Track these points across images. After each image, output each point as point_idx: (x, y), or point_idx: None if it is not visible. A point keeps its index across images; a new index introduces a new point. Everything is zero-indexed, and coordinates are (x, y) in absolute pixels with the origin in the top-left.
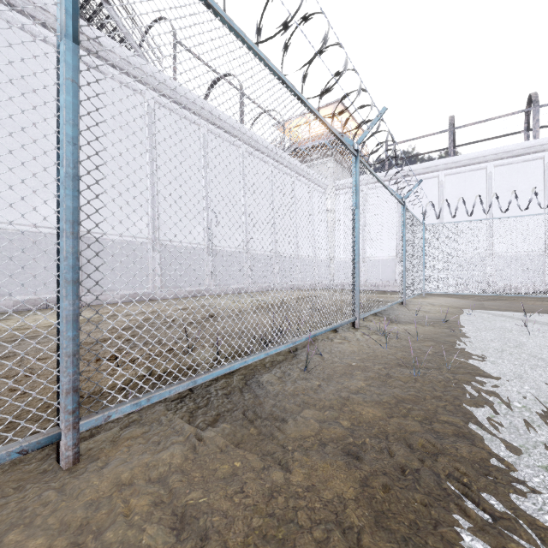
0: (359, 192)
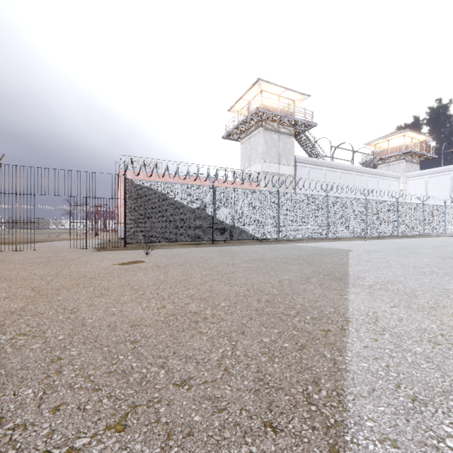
0: (398, 209)
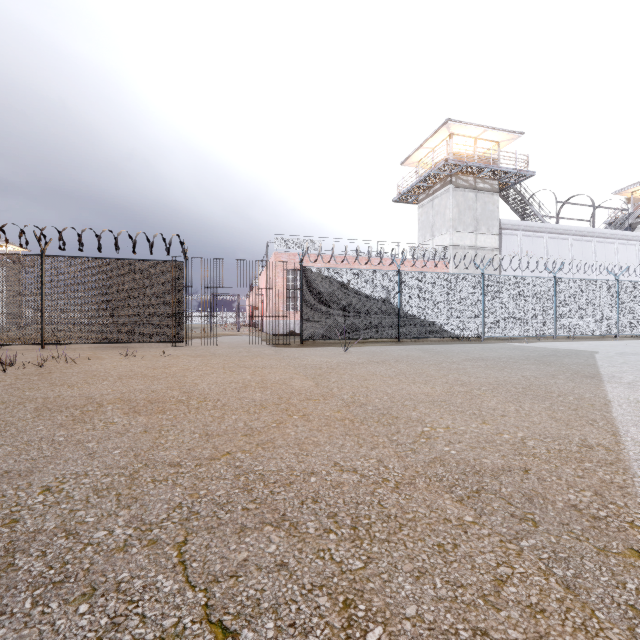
0: None
